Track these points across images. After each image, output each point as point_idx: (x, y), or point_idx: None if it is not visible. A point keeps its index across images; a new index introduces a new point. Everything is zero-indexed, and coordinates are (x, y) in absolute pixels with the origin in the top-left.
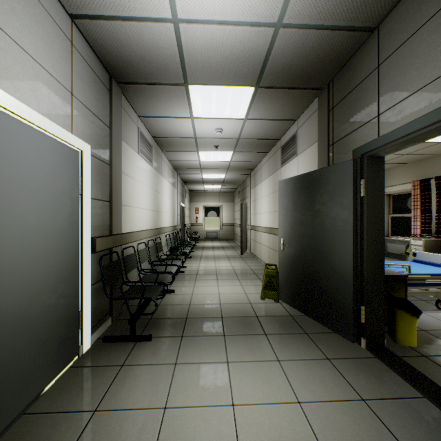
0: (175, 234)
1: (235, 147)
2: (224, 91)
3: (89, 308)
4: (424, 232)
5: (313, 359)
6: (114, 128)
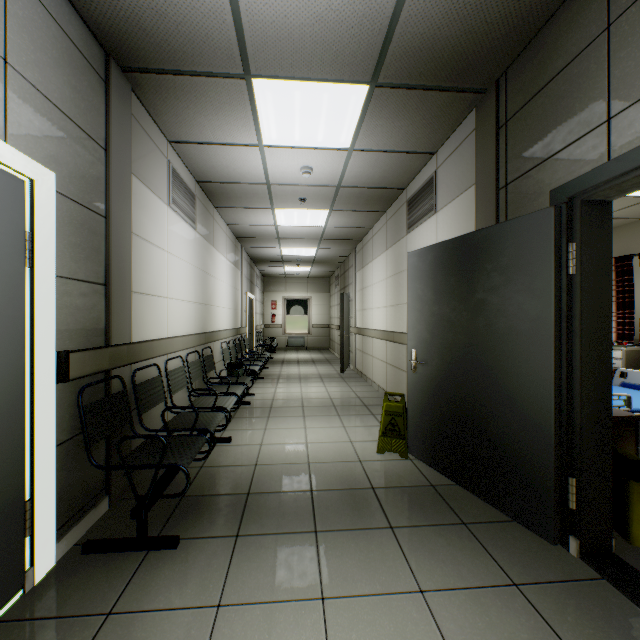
0: (238, 341)
1: (332, 203)
2: (315, 93)
3: (53, 490)
4: (623, 338)
5: (488, 586)
6: (115, 151)
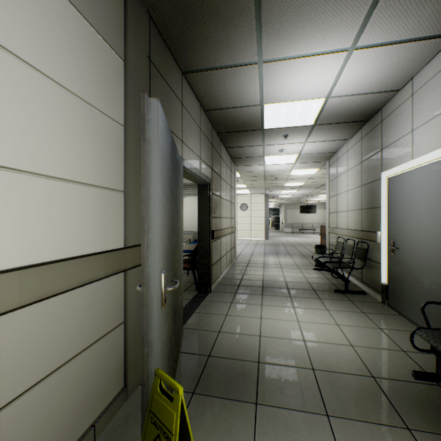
0: None
1: None
2: None
3: None
4: None
5: (231, 332)
6: None
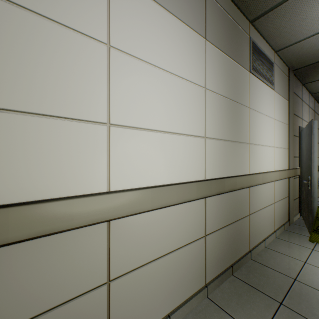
0: None
1: None
2: None
3: None
4: None
5: None
6: None
